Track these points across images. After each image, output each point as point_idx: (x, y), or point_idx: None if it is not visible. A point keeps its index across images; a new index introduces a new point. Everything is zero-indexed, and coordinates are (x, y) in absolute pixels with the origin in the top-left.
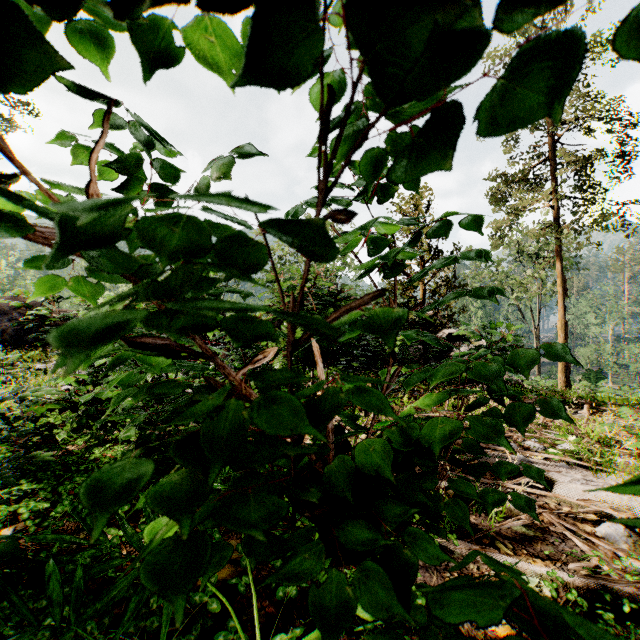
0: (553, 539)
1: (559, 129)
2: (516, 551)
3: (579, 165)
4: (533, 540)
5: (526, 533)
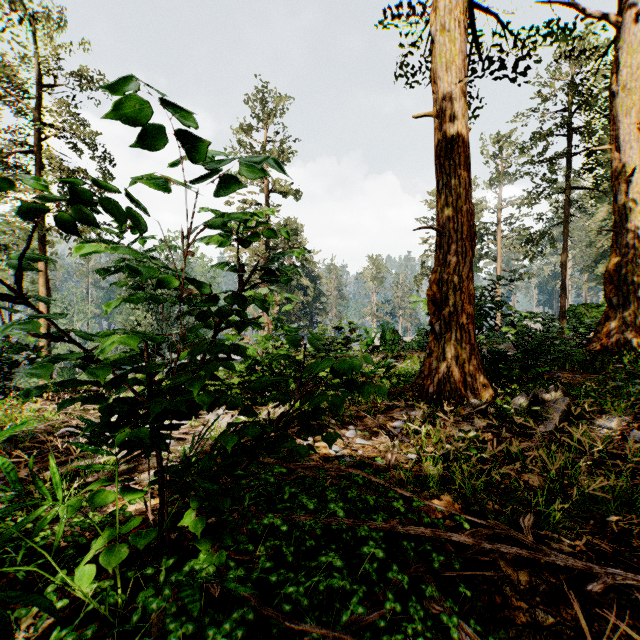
0: (145, 461)
1: (43, 127)
2: (133, 476)
3: (63, 173)
4: (136, 467)
5: (130, 467)
